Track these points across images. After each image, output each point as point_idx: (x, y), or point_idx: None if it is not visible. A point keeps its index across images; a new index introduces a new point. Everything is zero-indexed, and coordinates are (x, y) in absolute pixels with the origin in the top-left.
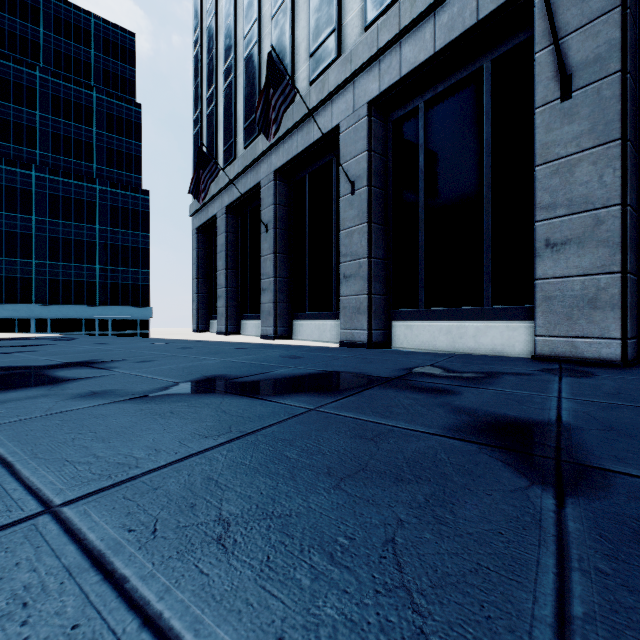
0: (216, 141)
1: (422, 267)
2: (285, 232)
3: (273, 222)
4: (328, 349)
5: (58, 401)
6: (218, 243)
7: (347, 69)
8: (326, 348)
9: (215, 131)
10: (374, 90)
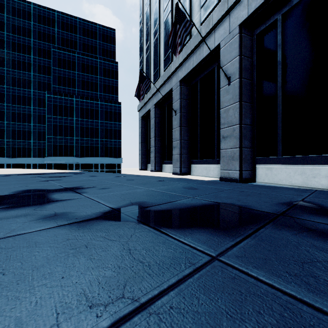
0: (150, 70)
1: (280, 128)
2: (186, 114)
3: (179, 109)
4: (213, 183)
5: (26, 222)
6: (151, 124)
7: (225, 7)
8: (212, 182)
9: (149, 65)
10: (244, 15)
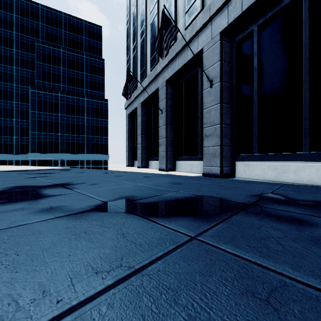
0: (137, 70)
1: (256, 128)
2: (171, 113)
3: (165, 108)
4: (196, 178)
5: (25, 214)
6: (137, 121)
7: (207, 15)
8: (195, 177)
9: (136, 65)
10: (224, 24)
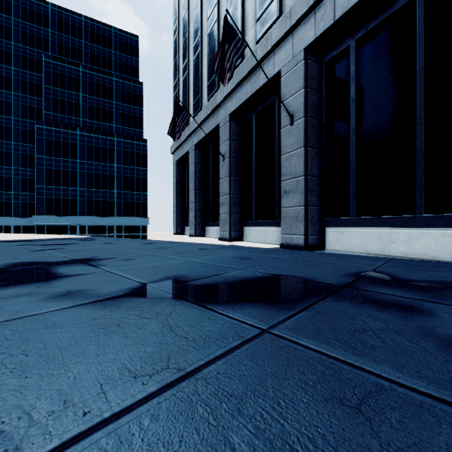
0: (188, 98)
1: (353, 182)
2: (237, 160)
3: (228, 153)
4: (272, 251)
5: (33, 302)
6: (190, 171)
7: (287, 24)
8: (270, 250)
9: (188, 91)
10: (310, 37)
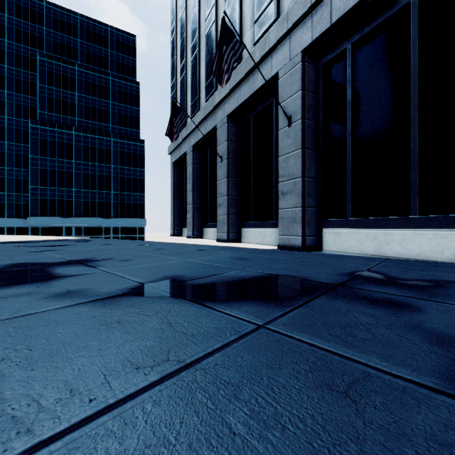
0: (186, 99)
1: (349, 183)
2: (235, 161)
3: (226, 154)
4: (269, 251)
5: (33, 301)
6: (187, 172)
7: (284, 26)
8: (268, 251)
9: (185, 92)
10: (307, 39)
